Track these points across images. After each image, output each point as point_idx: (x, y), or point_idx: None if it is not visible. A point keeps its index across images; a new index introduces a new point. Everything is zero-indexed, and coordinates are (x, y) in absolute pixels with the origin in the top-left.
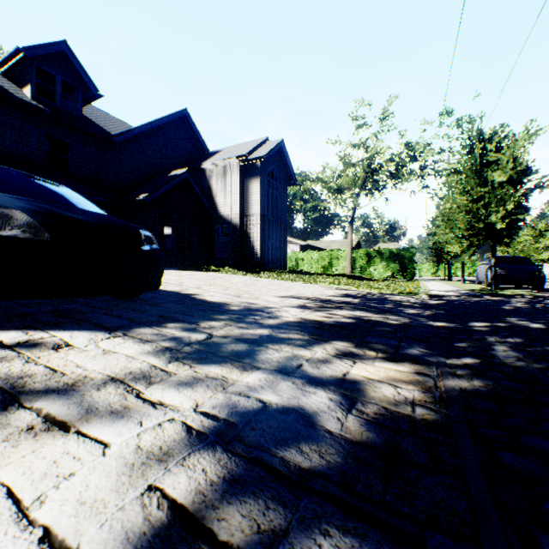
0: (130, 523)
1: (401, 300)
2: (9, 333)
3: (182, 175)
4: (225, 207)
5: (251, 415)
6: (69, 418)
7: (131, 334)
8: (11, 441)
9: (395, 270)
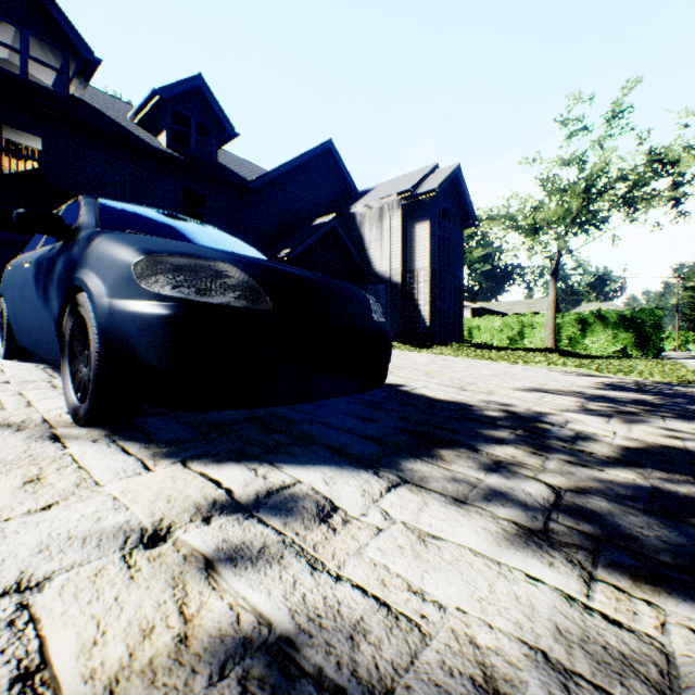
0: None
1: None
2: (227, 469)
3: (329, 223)
4: (381, 261)
5: None
6: None
7: (413, 480)
8: None
9: (627, 343)
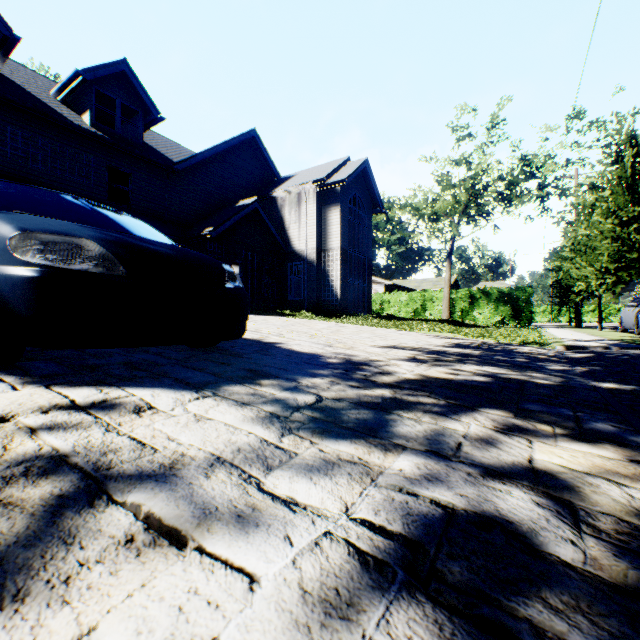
0: None
1: (531, 352)
2: (81, 390)
3: (251, 205)
4: (299, 240)
5: (434, 529)
6: (178, 523)
7: (222, 394)
8: (107, 563)
9: (505, 314)
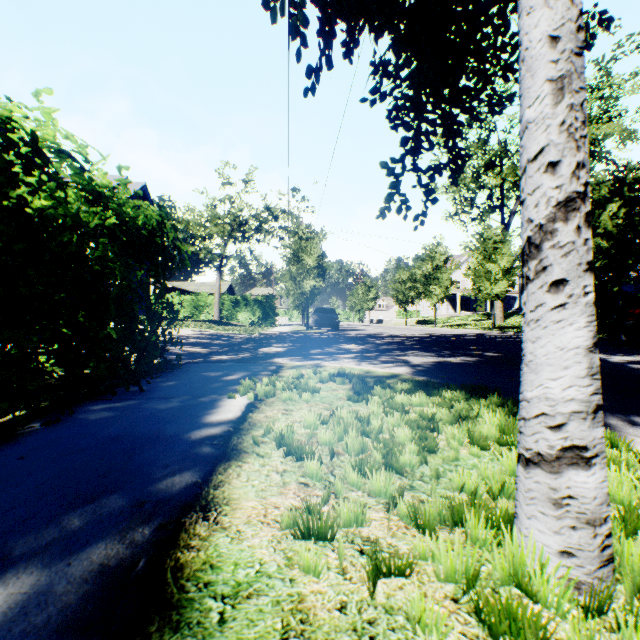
0: None
1: (237, 336)
2: None
3: None
4: None
5: None
6: None
7: None
8: None
9: (259, 316)
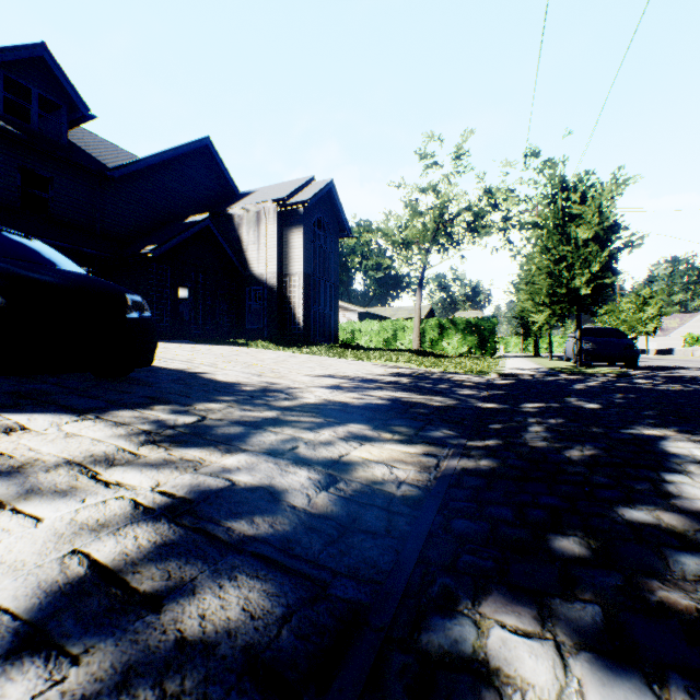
0: (51, 576)
1: (462, 380)
2: None
3: (202, 222)
4: (258, 263)
5: (215, 493)
6: (8, 497)
7: (105, 417)
8: None
9: (472, 344)
